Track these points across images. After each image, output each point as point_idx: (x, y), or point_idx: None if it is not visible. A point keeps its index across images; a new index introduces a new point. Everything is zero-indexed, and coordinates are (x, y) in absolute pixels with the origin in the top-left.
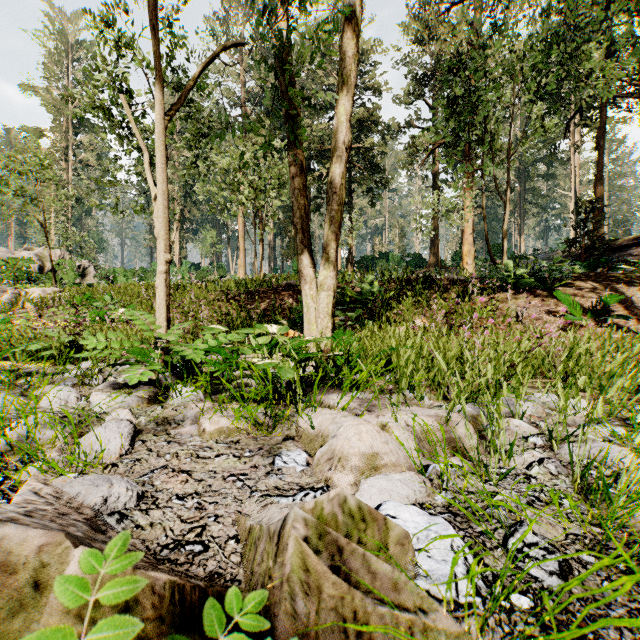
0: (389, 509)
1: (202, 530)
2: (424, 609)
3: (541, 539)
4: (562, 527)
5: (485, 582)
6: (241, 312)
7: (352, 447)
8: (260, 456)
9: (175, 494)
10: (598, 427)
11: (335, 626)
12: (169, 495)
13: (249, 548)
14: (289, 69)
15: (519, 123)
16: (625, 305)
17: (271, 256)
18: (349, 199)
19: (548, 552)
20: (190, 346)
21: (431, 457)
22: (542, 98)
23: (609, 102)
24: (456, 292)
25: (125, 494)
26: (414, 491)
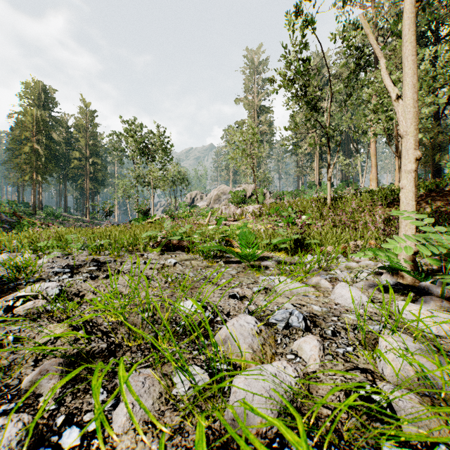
0: None
1: None
2: None
3: None
4: None
5: None
6: None
7: None
8: None
9: None
10: None
11: None
12: None
13: None
14: None
15: None
16: None
17: None
18: None
19: None
20: None
21: None
22: None
23: None
24: None
25: None
26: None
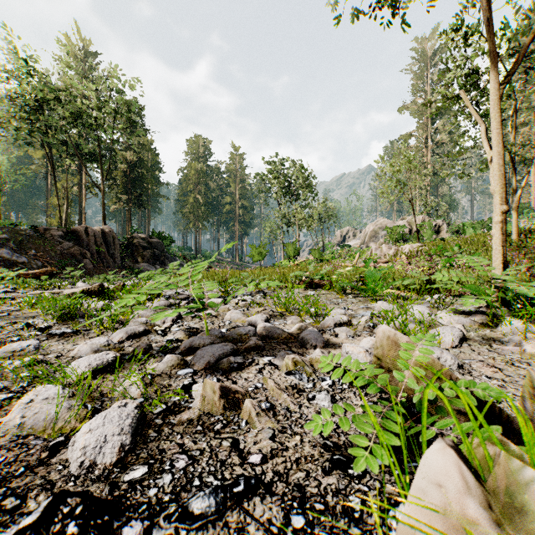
0: None
1: None
2: None
3: None
4: None
5: None
6: None
7: None
8: None
9: (484, 375)
10: None
11: None
12: (480, 374)
13: None
14: None
15: None
16: None
17: None
18: None
19: None
20: (521, 284)
21: None
22: None
23: None
24: None
25: (450, 360)
26: None
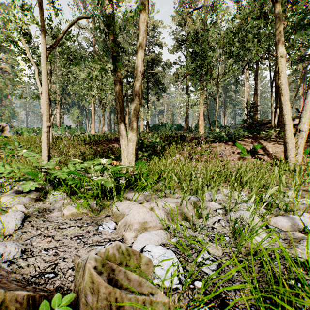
0: (148, 248)
1: (55, 266)
2: (152, 293)
3: (211, 256)
4: (222, 249)
5: (185, 277)
6: (91, 151)
7: (135, 219)
8: (91, 226)
9: (43, 248)
10: (245, 204)
11: (106, 306)
12: (40, 249)
13: (77, 273)
14: (113, 33)
15: (224, 66)
16: (264, 149)
17: (108, 123)
18: (147, 97)
19: (213, 261)
20: (59, 170)
21: (173, 221)
22: (231, 57)
23: (259, 60)
24: (195, 143)
25: (14, 251)
26: (161, 238)
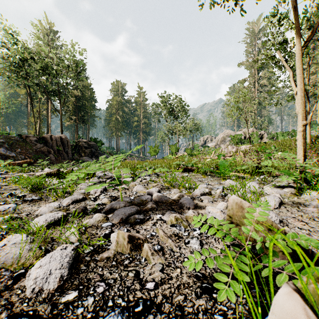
0: None
1: None
2: None
3: None
4: None
5: None
6: None
7: None
8: None
9: (296, 226)
10: None
11: None
12: (293, 226)
13: None
14: None
15: None
16: None
17: None
18: None
19: None
20: (316, 169)
21: None
22: None
23: None
24: None
25: (274, 217)
26: None
